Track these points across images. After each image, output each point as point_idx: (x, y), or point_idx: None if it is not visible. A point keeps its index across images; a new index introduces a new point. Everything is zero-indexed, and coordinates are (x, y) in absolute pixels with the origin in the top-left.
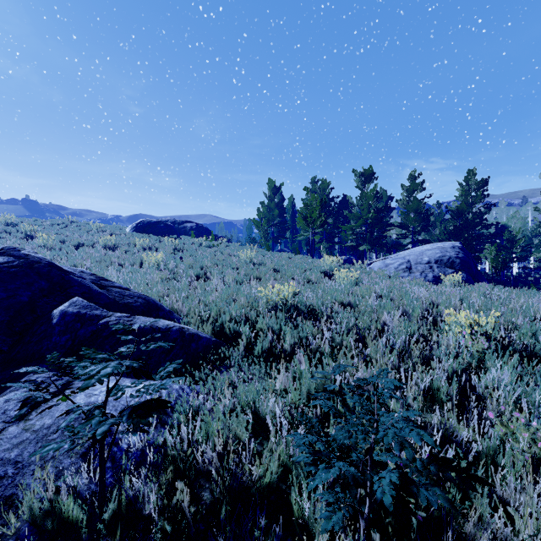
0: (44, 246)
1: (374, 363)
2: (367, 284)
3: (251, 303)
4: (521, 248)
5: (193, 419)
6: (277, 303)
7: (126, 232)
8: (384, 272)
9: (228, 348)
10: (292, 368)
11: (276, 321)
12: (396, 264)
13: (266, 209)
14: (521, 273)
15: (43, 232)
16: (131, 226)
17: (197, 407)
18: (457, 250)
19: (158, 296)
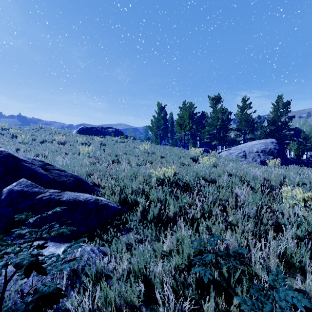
0: (22, 142)
1: (236, 229)
2: (221, 167)
3: (146, 180)
4: (311, 142)
5: (97, 281)
6: (163, 180)
7: (72, 134)
8: (229, 158)
9: (129, 214)
10: (174, 231)
11: (163, 193)
12: (236, 153)
13: (156, 120)
14: (309, 158)
15: (23, 133)
16: (76, 130)
17: (102, 266)
18: (275, 144)
19: (86, 174)
